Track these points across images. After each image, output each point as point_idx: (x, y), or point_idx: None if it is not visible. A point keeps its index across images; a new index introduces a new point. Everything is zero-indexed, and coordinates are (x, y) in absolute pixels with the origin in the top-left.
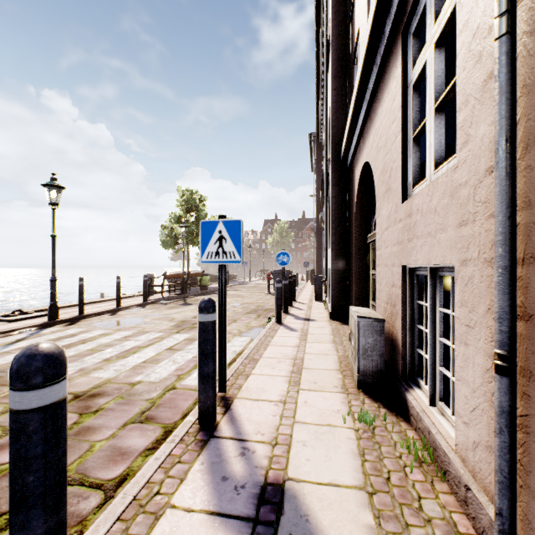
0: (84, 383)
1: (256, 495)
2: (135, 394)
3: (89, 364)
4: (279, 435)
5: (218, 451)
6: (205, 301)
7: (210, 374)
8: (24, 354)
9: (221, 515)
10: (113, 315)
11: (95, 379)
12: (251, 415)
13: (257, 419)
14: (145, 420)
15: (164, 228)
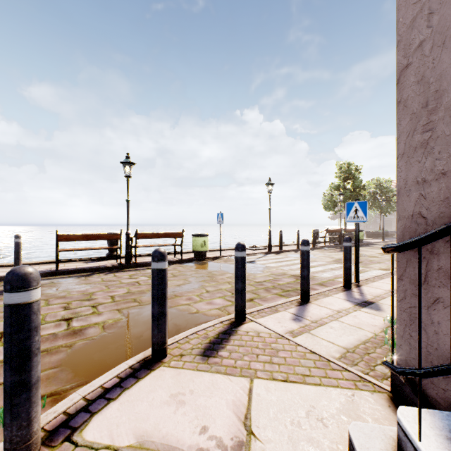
0: (293, 273)
1: (362, 301)
2: (315, 278)
3: (293, 268)
4: (380, 296)
5: (350, 293)
6: (346, 237)
7: (348, 267)
8: (303, 240)
9: (348, 300)
10: (296, 252)
11: (297, 272)
12: (369, 290)
13: (372, 291)
14: (321, 285)
15: (325, 195)
